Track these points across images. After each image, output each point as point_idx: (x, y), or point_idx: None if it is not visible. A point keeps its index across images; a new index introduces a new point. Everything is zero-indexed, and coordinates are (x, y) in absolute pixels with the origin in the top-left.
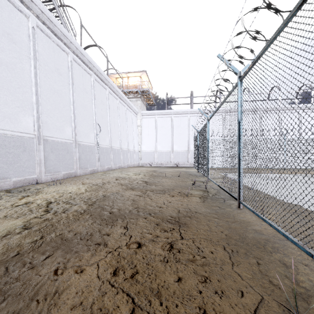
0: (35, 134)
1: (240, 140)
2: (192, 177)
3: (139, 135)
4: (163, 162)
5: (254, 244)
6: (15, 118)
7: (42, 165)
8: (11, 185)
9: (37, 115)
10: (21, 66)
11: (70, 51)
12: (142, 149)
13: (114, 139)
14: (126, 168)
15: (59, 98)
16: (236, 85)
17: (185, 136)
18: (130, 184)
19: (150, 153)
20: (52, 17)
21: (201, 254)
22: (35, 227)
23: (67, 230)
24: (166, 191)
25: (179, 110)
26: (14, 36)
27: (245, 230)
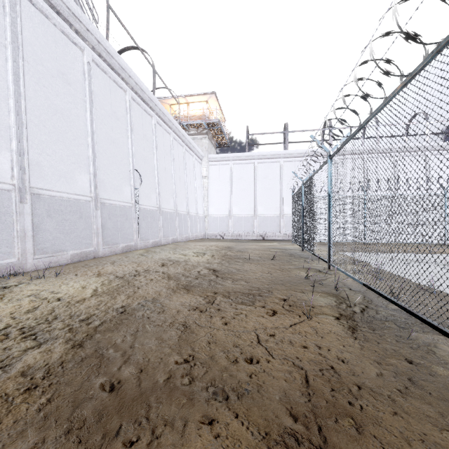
0: (13, 184)
1: None
2: (296, 261)
3: (205, 191)
4: (241, 232)
5: None
6: None
7: (29, 240)
8: None
9: (18, 149)
10: None
11: (88, 46)
12: (209, 213)
13: (164, 196)
14: (184, 242)
15: (65, 124)
16: None
17: (276, 192)
18: (186, 276)
19: (222, 219)
20: None
21: None
22: None
23: None
24: (256, 297)
25: (267, 153)
26: None
27: None
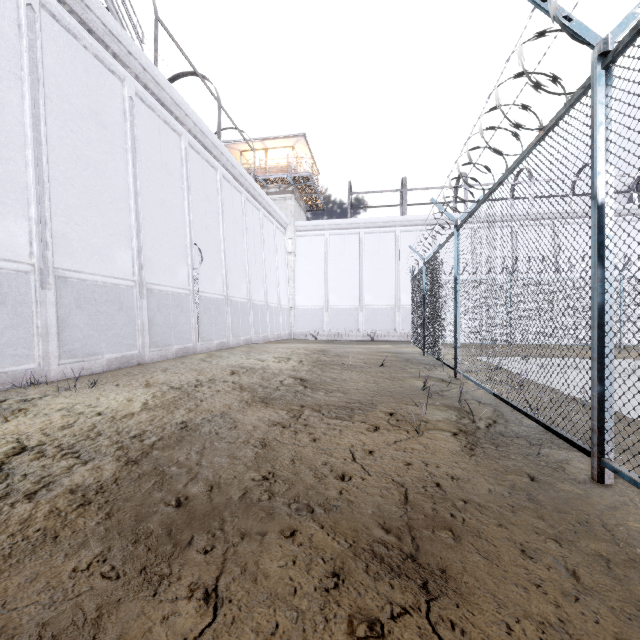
0: (32, 264)
1: (605, 262)
2: (413, 368)
3: (291, 272)
4: (341, 330)
5: None
6: None
7: (53, 339)
8: None
9: (38, 216)
10: None
11: (130, 75)
12: (296, 303)
13: (233, 279)
14: (261, 344)
15: (100, 182)
16: (583, 91)
17: (390, 274)
18: (264, 386)
19: (315, 312)
20: None
21: None
22: None
23: None
24: (355, 410)
25: (377, 219)
26: None
27: None
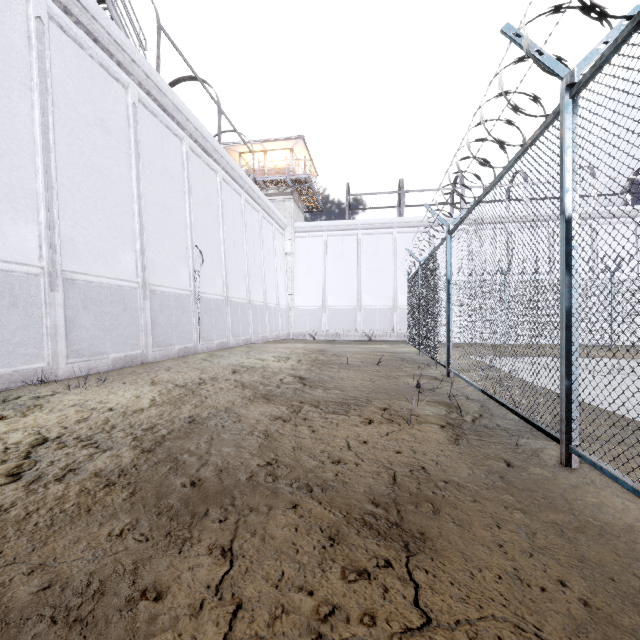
0: (42, 267)
1: (571, 270)
2: (408, 367)
3: (289, 273)
4: (339, 330)
5: None
6: None
7: (61, 339)
8: None
9: (47, 221)
10: (8, 107)
11: (133, 82)
12: (294, 303)
13: (233, 280)
14: (260, 344)
15: (105, 187)
16: (554, 116)
17: (388, 275)
18: (264, 384)
19: (313, 313)
20: None
21: None
22: None
23: (29, 564)
24: (352, 406)
25: (375, 220)
26: None
27: None
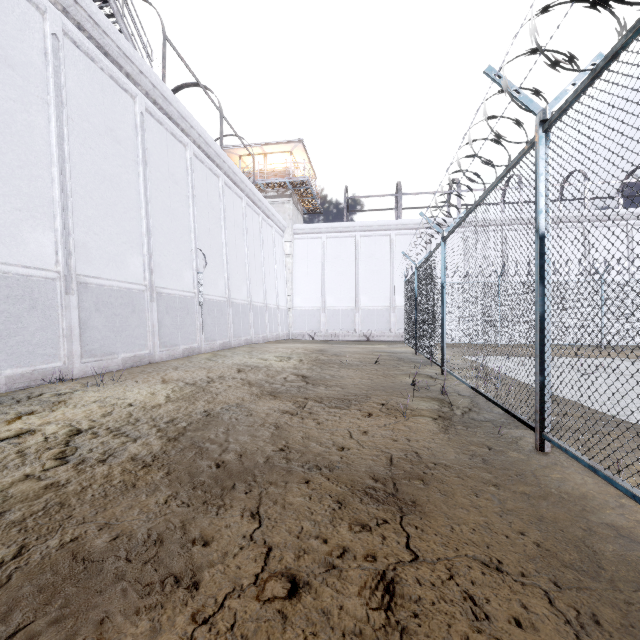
0: (58, 271)
1: (544, 281)
2: (405, 366)
3: (288, 274)
4: (338, 331)
5: (633, 583)
6: (13, 236)
7: (76, 340)
8: (1, 386)
9: (63, 228)
10: (27, 120)
11: (140, 92)
12: (294, 304)
13: (235, 282)
14: (261, 344)
15: (115, 194)
16: (531, 145)
17: (385, 276)
18: (270, 382)
19: (312, 313)
20: (98, 15)
21: (486, 629)
22: (14, 511)
23: (97, 523)
24: (352, 401)
25: (373, 223)
26: (11, 52)
27: (585, 529)
